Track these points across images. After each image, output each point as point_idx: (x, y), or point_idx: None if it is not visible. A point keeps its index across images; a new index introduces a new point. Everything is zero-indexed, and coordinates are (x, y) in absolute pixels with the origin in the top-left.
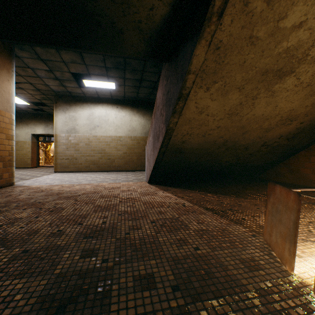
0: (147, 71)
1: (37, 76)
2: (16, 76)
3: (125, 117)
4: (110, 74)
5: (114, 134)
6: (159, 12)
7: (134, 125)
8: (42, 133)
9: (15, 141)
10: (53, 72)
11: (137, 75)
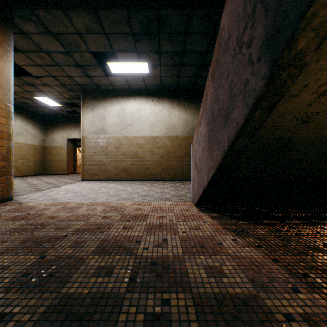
0: (192, 32)
1: (56, 63)
2: (35, 67)
3: (162, 112)
4: (140, 46)
5: (149, 134)
6: None
7: (174, 121)
8: (77, 137)
9: (53, 147)
10: (71, 54)
11: (177, 42)
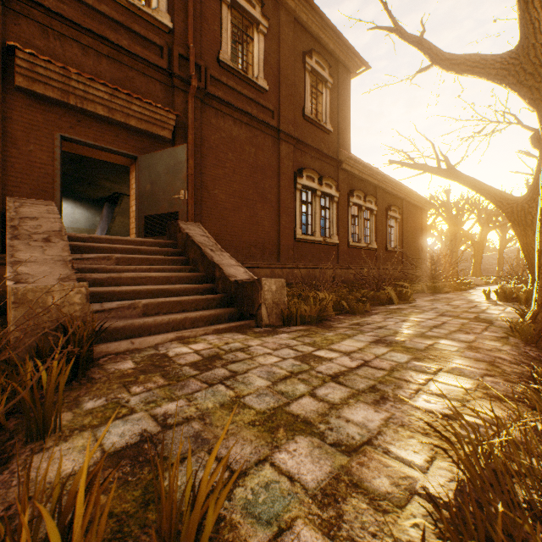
0: None
1: None
2: None
3: (68, 209)
4: None
5: None
6: (105, 196)
7: (78, 217)
8: None
9: None
10: None
11: None
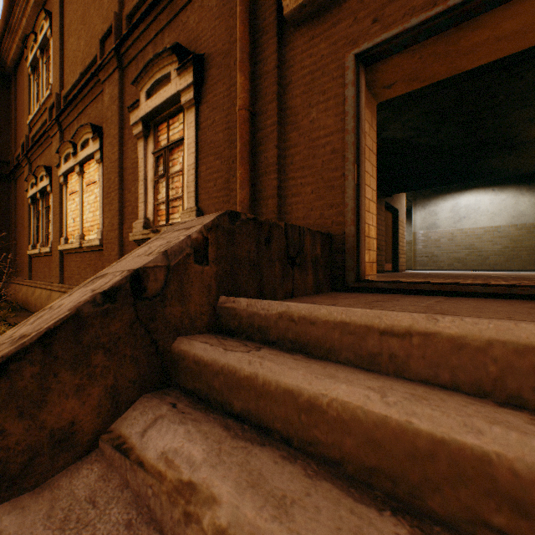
0: None
1: None
2: None
3: (506, 200)
4: None
5: (488, 224)
6: None
7: (521, 208)
8: None
9: None
10: None
11: None
